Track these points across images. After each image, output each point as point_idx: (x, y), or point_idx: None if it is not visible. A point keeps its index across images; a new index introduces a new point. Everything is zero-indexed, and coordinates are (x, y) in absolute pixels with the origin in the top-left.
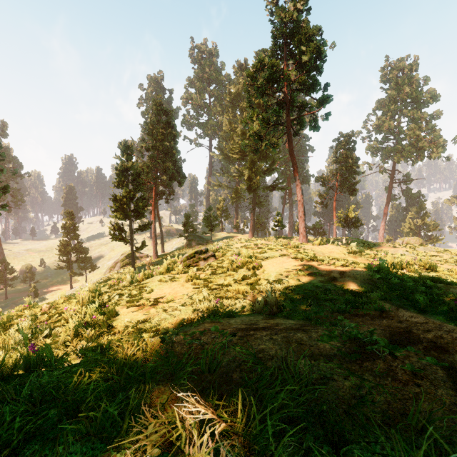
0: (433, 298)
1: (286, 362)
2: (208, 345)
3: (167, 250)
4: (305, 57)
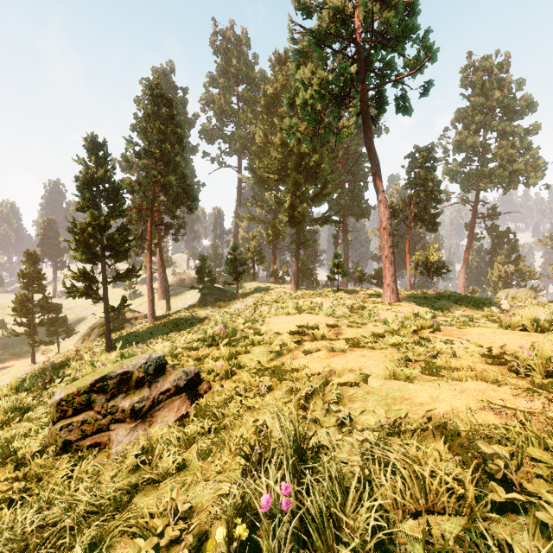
0: None
1: None
2: None
3: (177, 307)
4: None
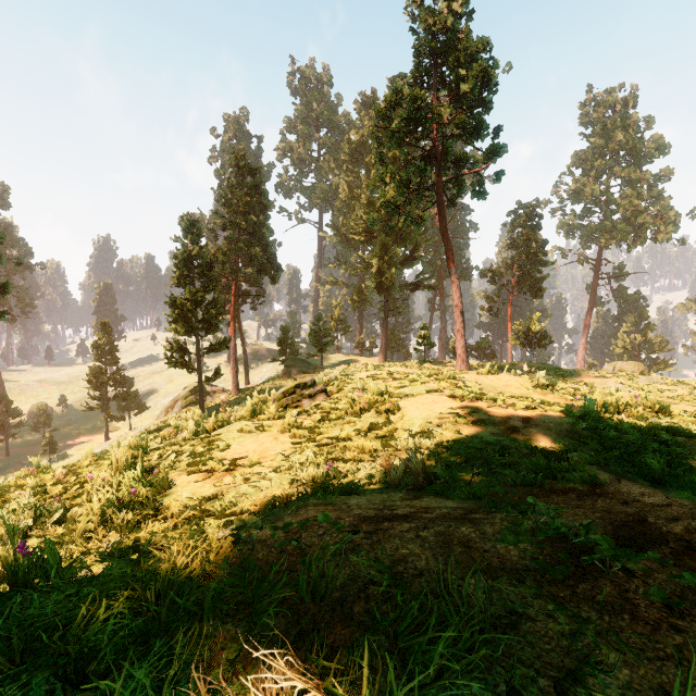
0: (673, 461)
1: (445, 582)
2: (312, 549)
3: (254, 382)
4: (465, 85)
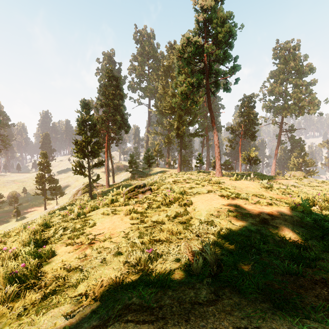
0: None
1: None
2: None
3: (117, 181)
4: (220, 35)
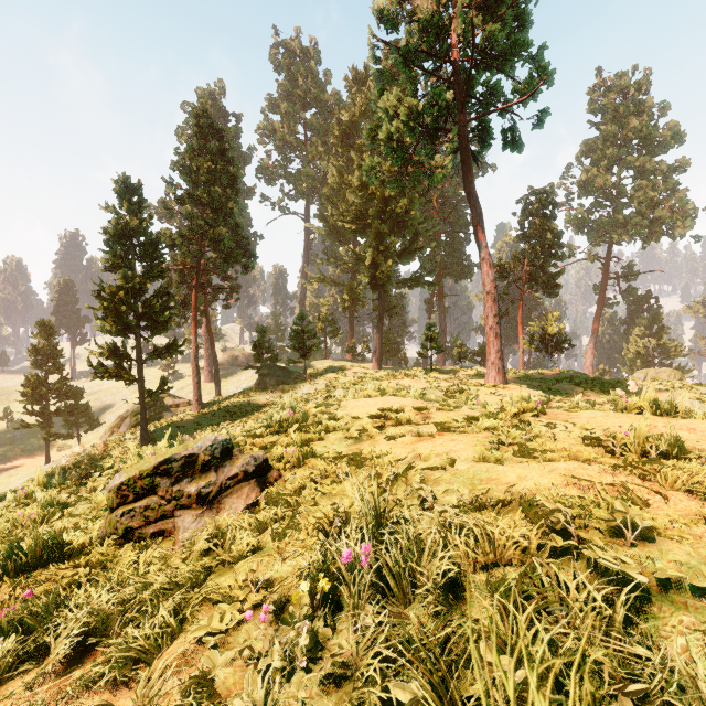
0: None
1: None
2: None
3: (228, 392)
4: None
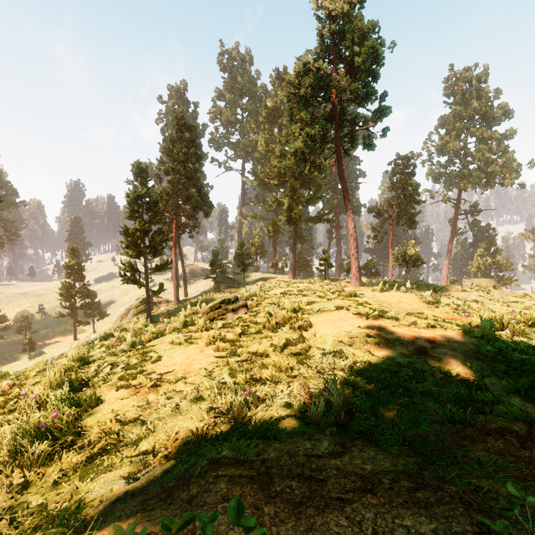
0: None
1: None
2: None
3: (191, 294)
4: (358, 59)
